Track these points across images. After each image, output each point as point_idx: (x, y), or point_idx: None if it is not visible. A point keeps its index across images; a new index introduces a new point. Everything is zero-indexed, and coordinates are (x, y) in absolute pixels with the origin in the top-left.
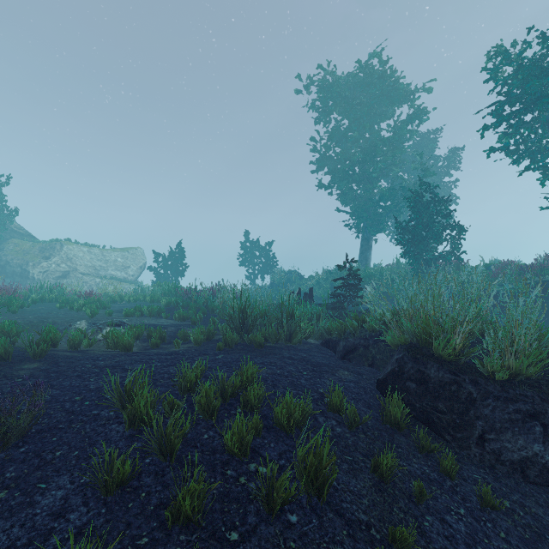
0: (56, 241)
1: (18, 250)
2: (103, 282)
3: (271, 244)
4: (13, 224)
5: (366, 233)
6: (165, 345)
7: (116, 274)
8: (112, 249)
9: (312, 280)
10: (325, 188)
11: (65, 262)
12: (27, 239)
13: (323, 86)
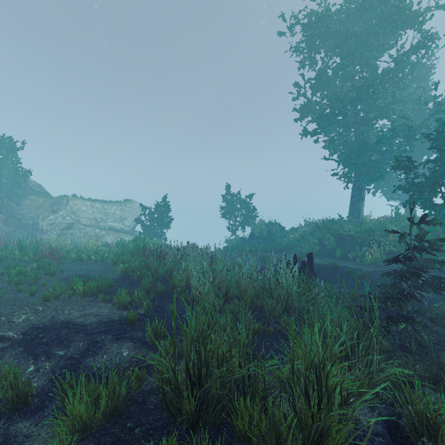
0: (64, 197)
1: (33, 205)
2: (102, 233)
3: (251, 197)
4: (31, 183)
5: (359, 182)
6: (24, 417)
7: (114, 225)
8: (112, 203)
9: (294, 232)
10: (311, 134)
11: (70, 215)
12: (43, 196)
13: (310, 22)
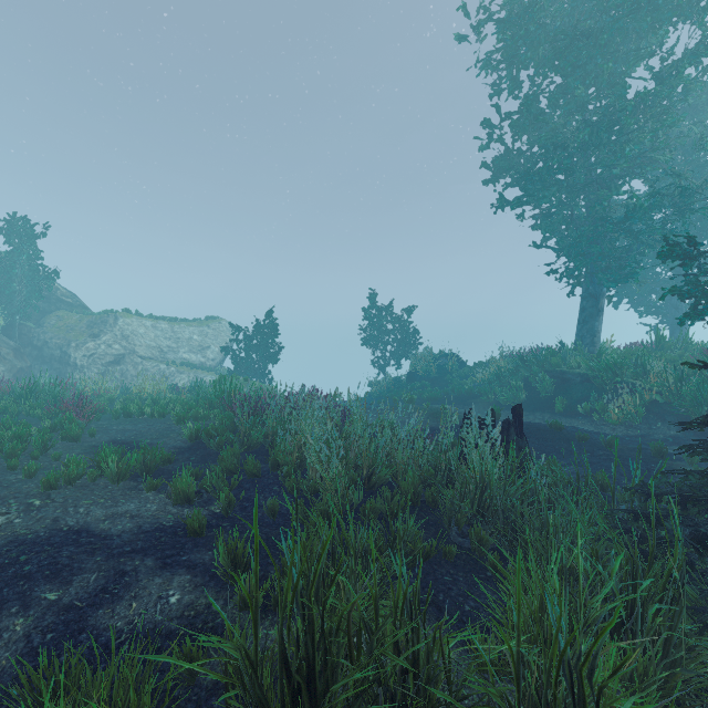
0: (110, 312)
1: (61, 326)
2: (170, 370)
3: (411, 311)
4: (60, 291)
5: (594, 285)
6: None
7: (189, 357)
8: (187, 322)
9: (483, 369)
10: (512, 205)
11: (119, 341)
12: (77, 311)
13: (510, 16)
